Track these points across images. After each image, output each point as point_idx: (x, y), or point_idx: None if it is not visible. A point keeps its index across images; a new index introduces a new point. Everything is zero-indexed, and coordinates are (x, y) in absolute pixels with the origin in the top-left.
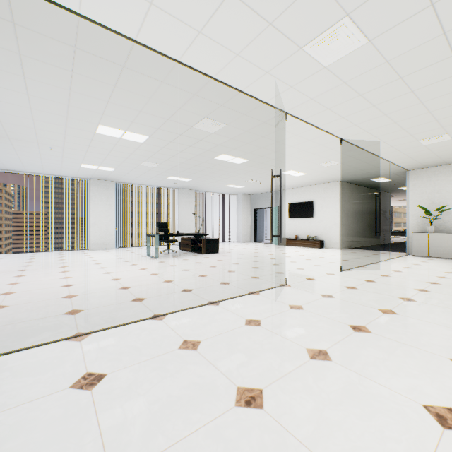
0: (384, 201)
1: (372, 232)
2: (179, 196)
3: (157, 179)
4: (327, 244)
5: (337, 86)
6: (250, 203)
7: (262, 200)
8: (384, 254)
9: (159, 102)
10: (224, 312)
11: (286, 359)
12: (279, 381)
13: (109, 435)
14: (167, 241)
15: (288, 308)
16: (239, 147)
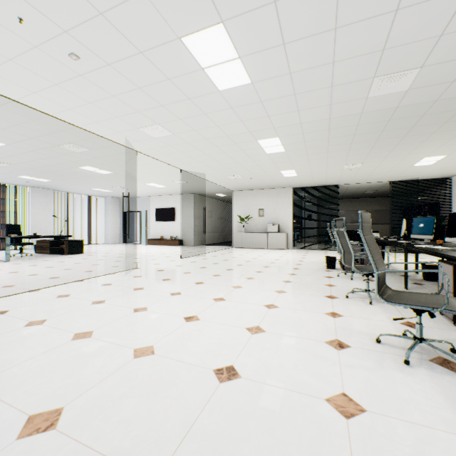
0: (229, 210)
1: (219, 233)
2: (33, 195)
3: (4, 176)
4: (185, 242)
5: (166, 146)
6: (120, 206)
7: (132, 204)
8: (220, 248)
9: (27, 128)
10: (88, 283)
11: (121, 292)
12: (115, 297)
13: (27, 318)
14: (20, 243)
15: (133, 277)
16: (104, 164)
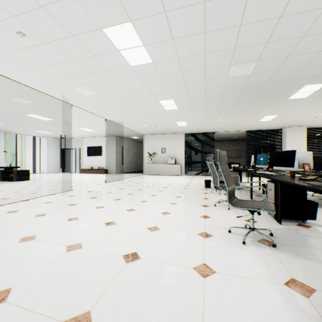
0: (141, 148)
1: (135, 164)
2: None
3: None
4: (109, 171)
5: (94, 102)
6: (59, 144)
7: (68, 143)
8: (134, 175)
9: None
10: (33, 202)
11: (59, 207)
12: (54, 211)
13: None
14: None
15: (68, 197)
16: (46, 113)
